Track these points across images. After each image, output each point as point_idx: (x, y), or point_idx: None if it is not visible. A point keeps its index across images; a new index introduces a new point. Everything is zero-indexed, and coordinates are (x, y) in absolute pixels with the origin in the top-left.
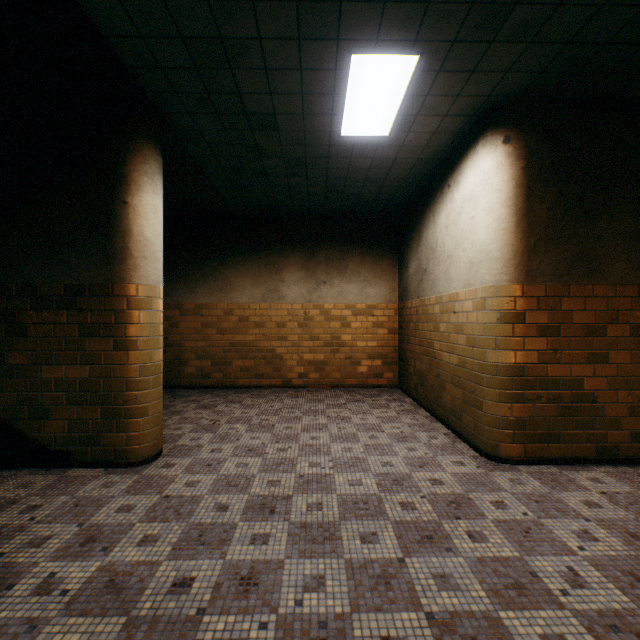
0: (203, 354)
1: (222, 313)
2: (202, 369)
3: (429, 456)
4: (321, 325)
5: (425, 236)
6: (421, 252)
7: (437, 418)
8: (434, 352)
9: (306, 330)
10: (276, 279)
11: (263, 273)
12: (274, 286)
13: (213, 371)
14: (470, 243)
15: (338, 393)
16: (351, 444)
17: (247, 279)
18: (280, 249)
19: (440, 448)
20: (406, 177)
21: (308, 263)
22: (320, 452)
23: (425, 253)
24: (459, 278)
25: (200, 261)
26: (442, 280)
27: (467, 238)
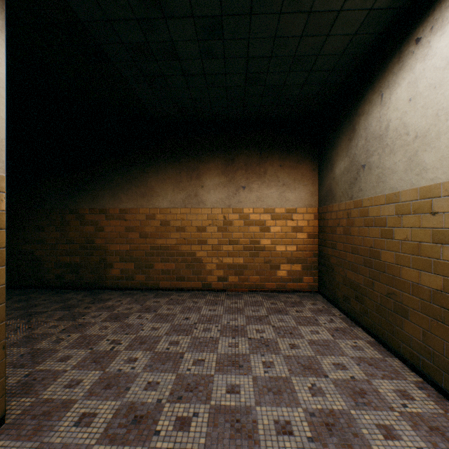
0: (127, 257)
1: (144, 218)
2: (126, 271)
3: None
4: (240, 229)
5: (363, 125)
6: (356, 146)
7: (389, 349)
8: (382, 264)
9: (225, 234)
10: (196, 184)
11: (183, 179)
12: (194, 191)
13: (136, 273)
14: None
15: (258, 299)
16: (287, 410)
17: (168, 185)
18: (200, 155)
19: (435, 431)
20: (343, 52)
21: (227, 168)
22: (241, 434)
23: (363, 145)
24: (448, 162)
25: (124, 168)
26: (401, 172)
27: None
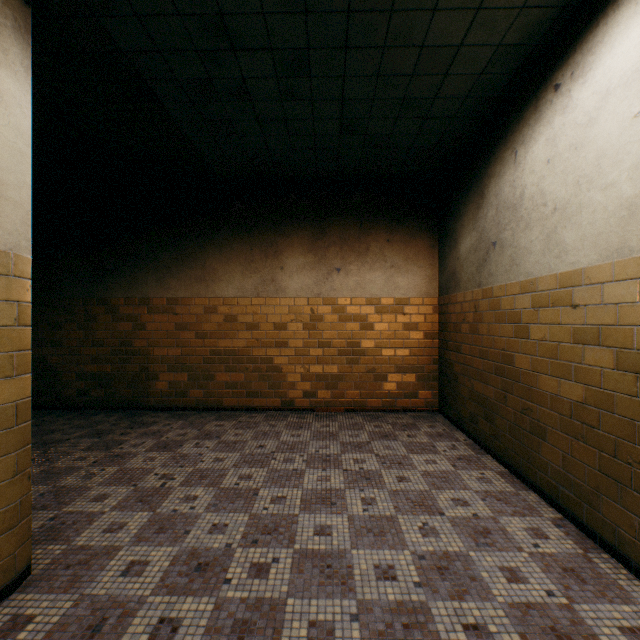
0: (177, 365)
1: (202, 311)
2: (176, 385)
3: (560, 604)
4: (333, 327)
5: (494, 190)
6: (485, 217)
7: (524, 480)
8: (516, 372)
9: (313, 333)
10: (273, 265)
11: (256, 257)
12: (271, 275)
13: (190, 387)
14: (629, 168)
15: (357, 421)
16: (391, 553)
17: (235, 265)
18: (279, 225)
19: (569, 572)
20: (467, 95)
21: (316, 244)
22: (332, 580)
23: (494, 217)
24: (589, 242)
25: (173, 242)
26: (537, 253)
27: (618, 161)
